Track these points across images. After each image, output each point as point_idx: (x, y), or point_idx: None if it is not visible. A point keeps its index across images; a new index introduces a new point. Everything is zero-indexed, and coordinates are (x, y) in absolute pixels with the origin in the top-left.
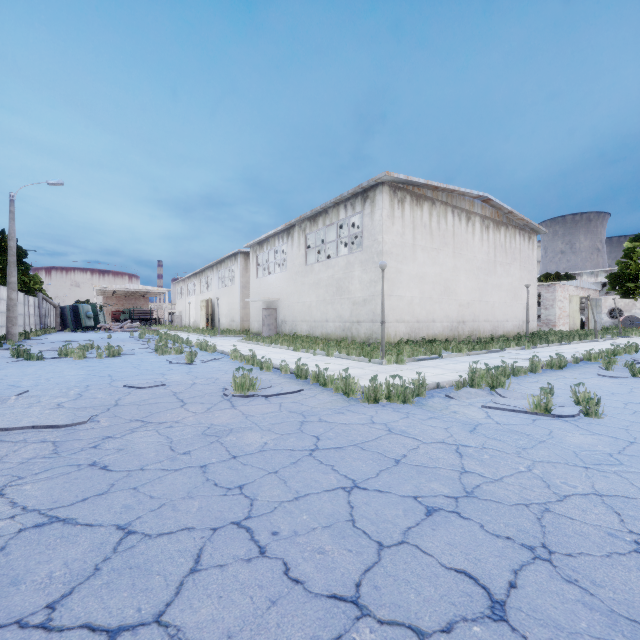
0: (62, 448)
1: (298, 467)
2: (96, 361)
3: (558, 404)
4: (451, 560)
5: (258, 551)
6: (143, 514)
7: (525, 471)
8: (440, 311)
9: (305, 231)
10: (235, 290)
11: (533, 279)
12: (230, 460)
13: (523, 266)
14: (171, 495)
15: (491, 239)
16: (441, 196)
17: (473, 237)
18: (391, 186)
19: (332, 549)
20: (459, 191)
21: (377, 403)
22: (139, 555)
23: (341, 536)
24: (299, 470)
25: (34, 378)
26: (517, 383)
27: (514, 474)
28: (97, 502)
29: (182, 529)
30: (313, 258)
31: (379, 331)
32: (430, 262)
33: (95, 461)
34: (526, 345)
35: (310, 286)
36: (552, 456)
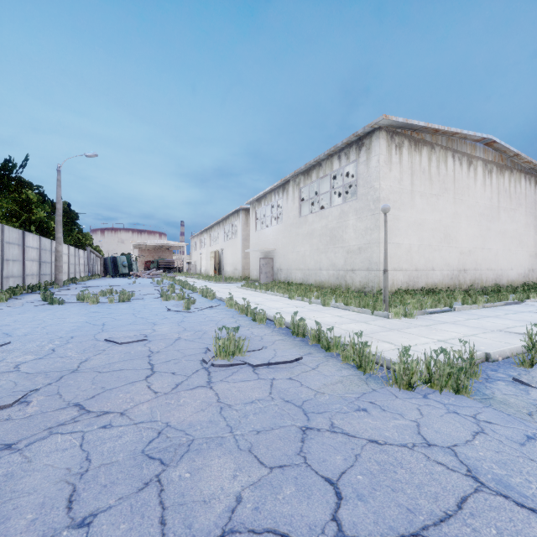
0: None
1: None
2: (105, 306)
3: None
4: None
5: None
6: None
7: None
8: (440, 259)
9: (299, 185)
10: (237, 242)
11: None
12: None
13: (529, 212)
14: None
15: (494, 184)
16: (441, 140)
17: (475, 182)
18: (388, 131)
19: None
20: (461, 134)
21: (413, 390)
22: None
23: None
24: None
25: (34, 325)
26: None
27: None
28: None
29: None
30: (306, 212)
31: (375, 279)
32: (429, 208)
33: None
34: None
35: (304, 236)
36: None
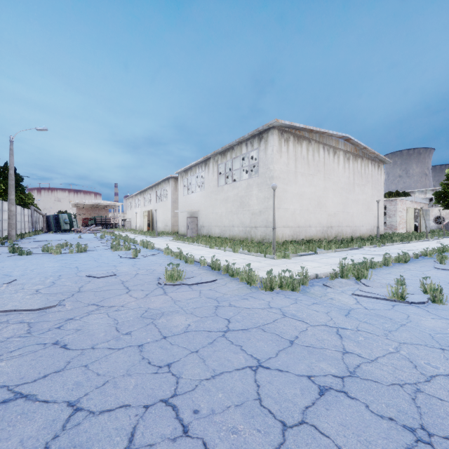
0: (34, 328)
1: (214, 347)
2: (68, 256)
3: (409, 292)
4: (345, 442)
5: (182, 430)
6: (90, 391)
7: (394, 352)
8: (314, 219)
9: (217, 162)
10: (168, 204)
11: (381, 196)
12: (161, 340)
13: (374, 186)
14: (113, 373)
15: (351, 167)
16: (315, 136)
17: (338, 166)
18: (279, 129)
19: (244, 429)
20: (328, 133)
21: (272, 291)
22: (83, 433)
23: (251, 415)
24: (215, 350)
25: (22, 269)
26: (375, 274)
27: (386, 355)
28: (55, 379)
29: (120, 406)
30: (223, 181)
31: (271, 234)
32: (307, 184)
33: (57, 340)
34: (377, 244)
35: (221, 201)
36: (413, 338)
